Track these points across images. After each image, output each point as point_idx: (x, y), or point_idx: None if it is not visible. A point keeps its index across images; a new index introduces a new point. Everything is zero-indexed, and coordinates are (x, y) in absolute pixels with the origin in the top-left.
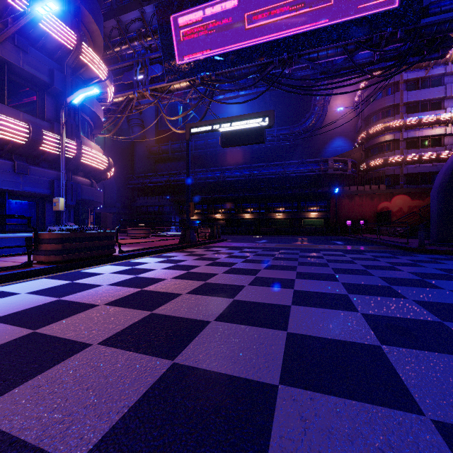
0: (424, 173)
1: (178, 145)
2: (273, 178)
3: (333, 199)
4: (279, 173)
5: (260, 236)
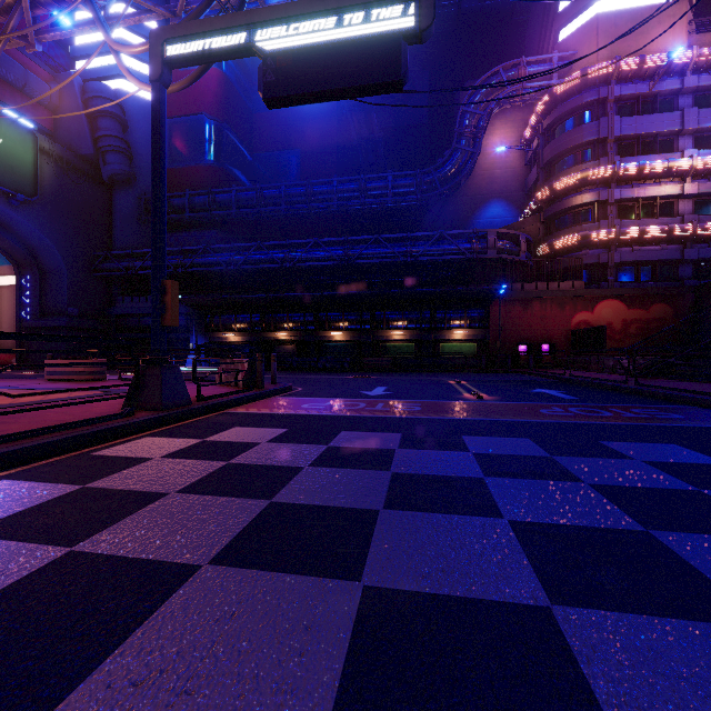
0: (647, 261)
1: (203, 197)
2: (387, 264)
3: (494, 306)
4: (399, 254)
5: (365, 374)
